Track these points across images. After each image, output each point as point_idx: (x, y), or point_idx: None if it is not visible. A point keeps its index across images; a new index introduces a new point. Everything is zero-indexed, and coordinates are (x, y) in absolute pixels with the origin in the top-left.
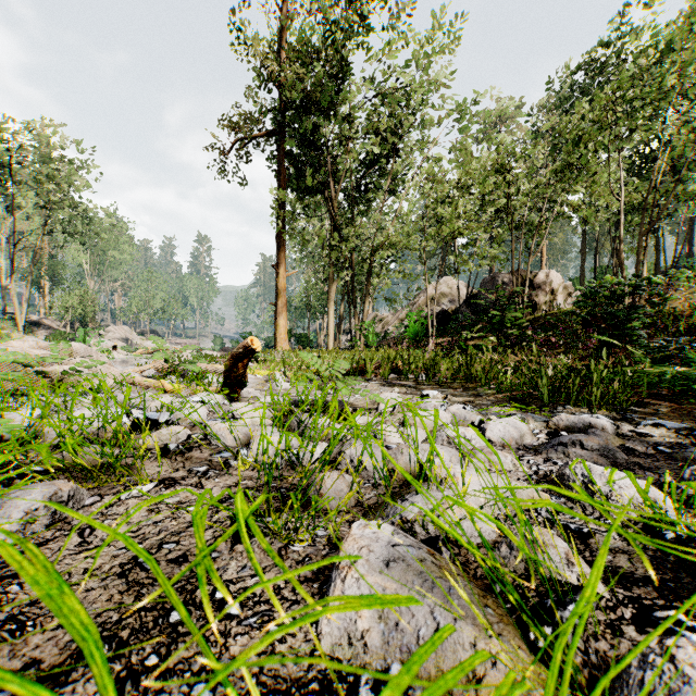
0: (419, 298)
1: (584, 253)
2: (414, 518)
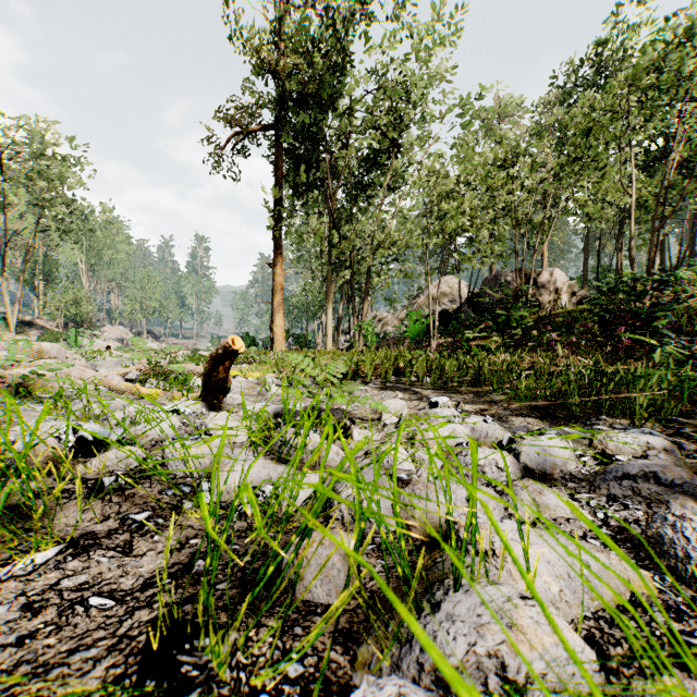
0: (419, 298)
1: (587, 252)
2: (462, 663)
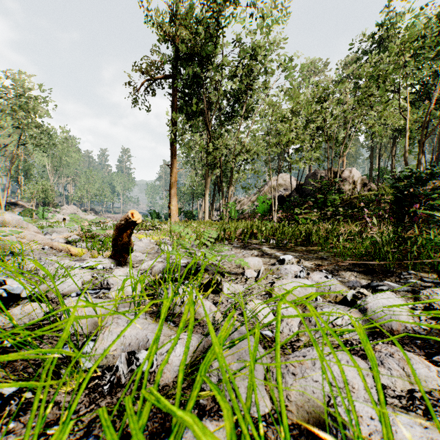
0: (264, 187)
1: (372, 158)
2: None
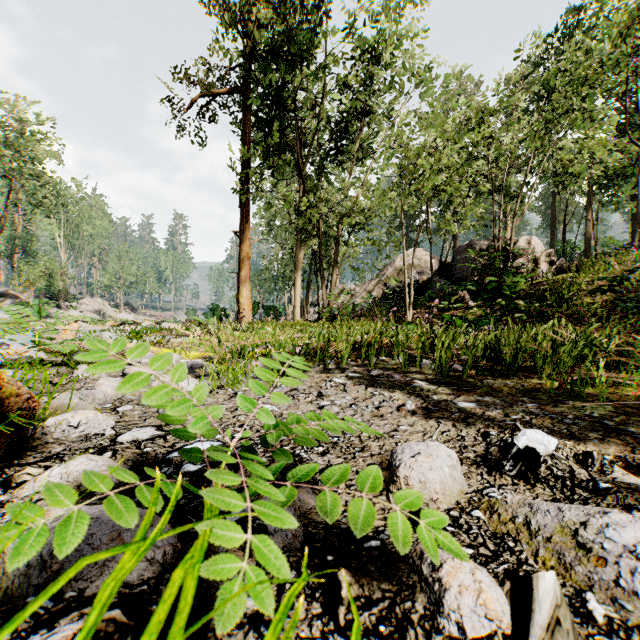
0: (386, 270)
1: (554, 224)
2: None
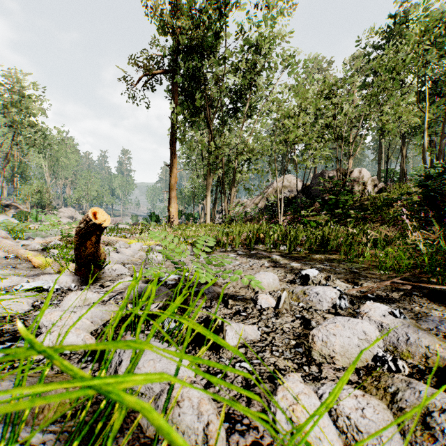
0: (268, 189)
1: (380, 159)
2: None
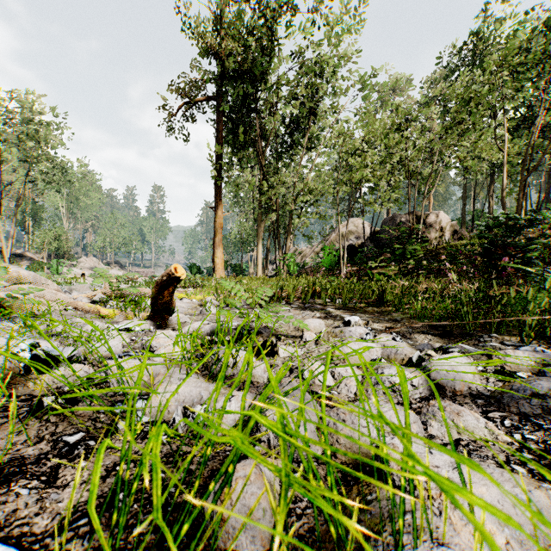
0: (331, 235)
1: (464, 199)
2: None
